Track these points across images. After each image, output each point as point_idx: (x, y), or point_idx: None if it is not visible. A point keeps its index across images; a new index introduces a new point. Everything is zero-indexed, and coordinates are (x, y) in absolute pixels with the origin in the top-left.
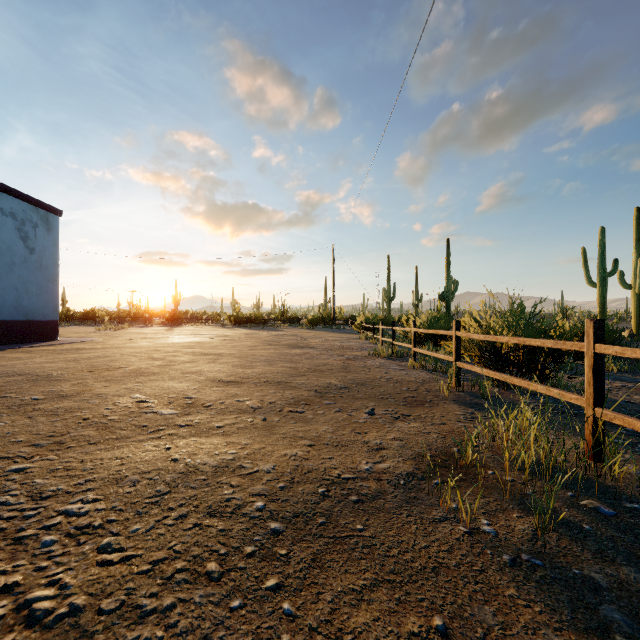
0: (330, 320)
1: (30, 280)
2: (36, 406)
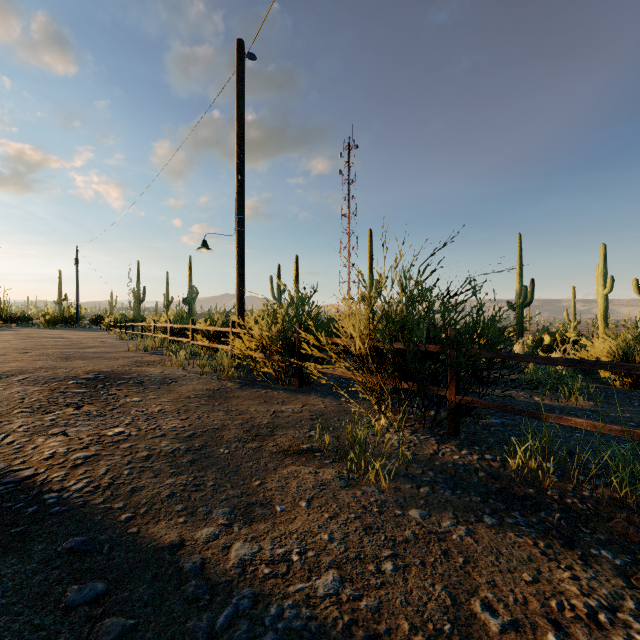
0: (73, 320)
1: None
2: None
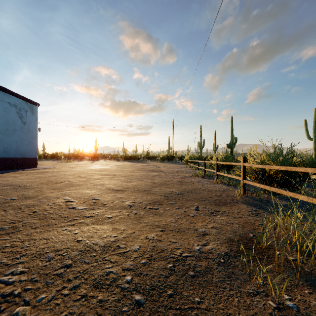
0: (171, 158)
1: (23, 138)
2: (11, 203)
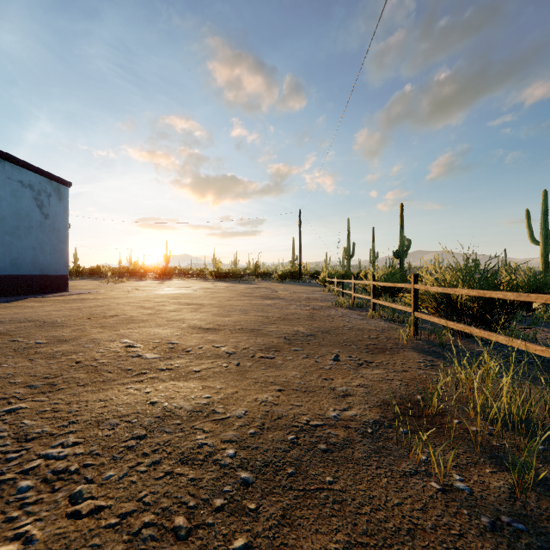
0: (297, 275)
1: (45, 241)
2: (38, 349)
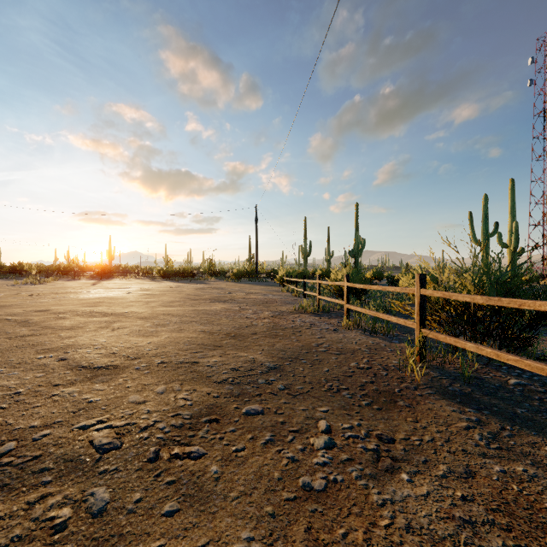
0: (254, 273)
1: None
2: None
